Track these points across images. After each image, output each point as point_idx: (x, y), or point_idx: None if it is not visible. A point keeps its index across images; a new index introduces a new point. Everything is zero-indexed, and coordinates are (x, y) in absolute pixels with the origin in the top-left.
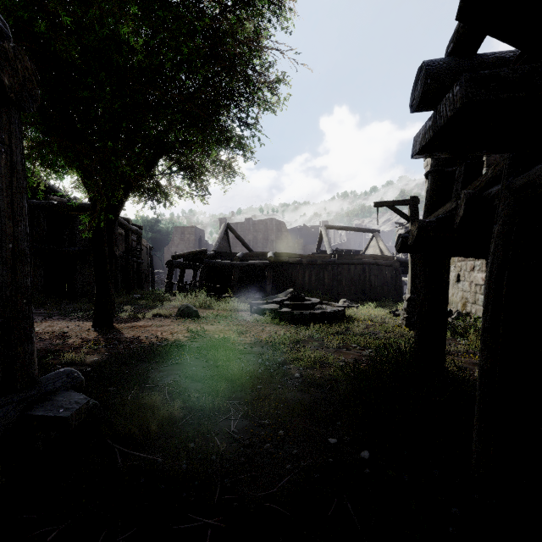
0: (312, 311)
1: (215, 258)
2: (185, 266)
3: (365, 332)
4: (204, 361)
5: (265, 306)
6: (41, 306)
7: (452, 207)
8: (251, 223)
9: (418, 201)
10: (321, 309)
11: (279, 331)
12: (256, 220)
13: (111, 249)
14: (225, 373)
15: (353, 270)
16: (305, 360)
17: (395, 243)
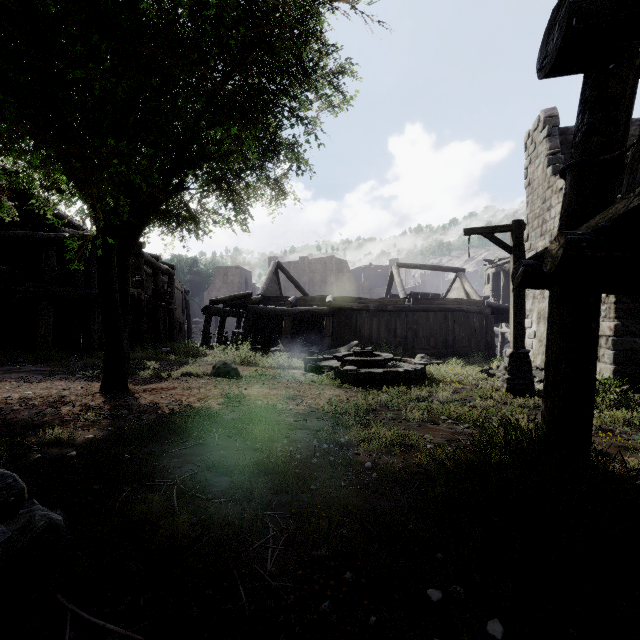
0: (384, 369)
1: (262, 304)
2: (226, 313)
3: (455, 398)
4: (238, 440)
5: (323, 362)
6: (46, 362)
7: (633, 205)
8: (307, 263)
9: (524, 226)
10: (394, 367)
11: (341, 396)
12: (312, 259)
13: (125, 289)
14: (265, 462)
15: (432, 318)
16: (378, 440)
17: (512, 274)
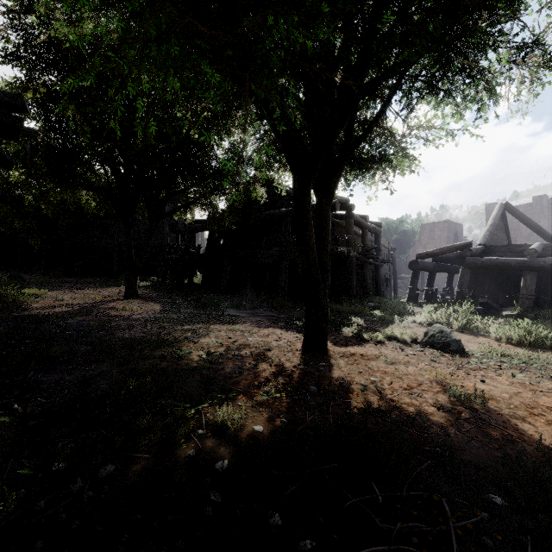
0: None
1: (484, 255)
2: (436, 268)
3: None
4: None
5: None
6: (279, 309)
7: None
8: (546, 203)
9: None
10: None
11: None
12: None
13: (323, 241)
14: None
15: None
16: None
17: None
